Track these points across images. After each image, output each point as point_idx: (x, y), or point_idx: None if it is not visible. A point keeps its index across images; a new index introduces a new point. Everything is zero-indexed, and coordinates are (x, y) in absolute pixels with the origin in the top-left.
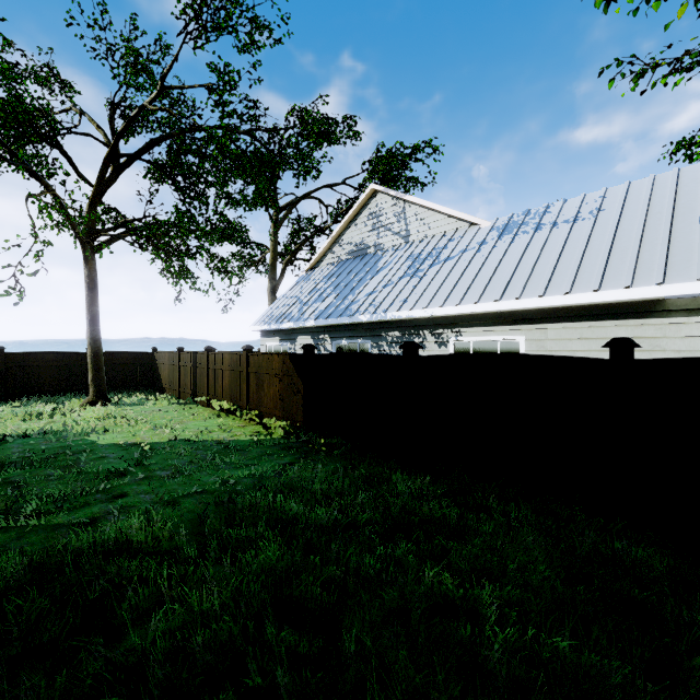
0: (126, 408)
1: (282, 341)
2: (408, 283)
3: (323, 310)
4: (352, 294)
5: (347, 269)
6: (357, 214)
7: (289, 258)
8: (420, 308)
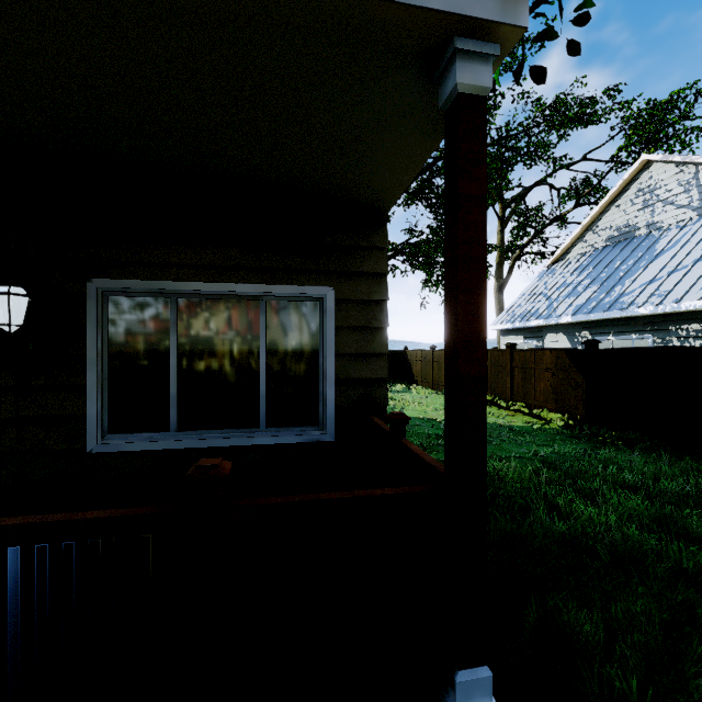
0: (399, 394)
1: (527, 339)
2: None
3: (580, 305)
4: (620, 285)
5: (606, 258)
6: (618, 194)
7: (518, 254)
8: None
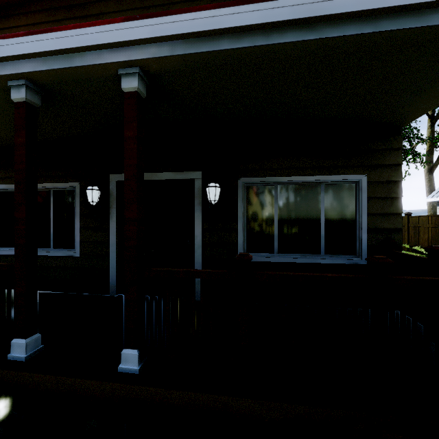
0: None
1: None
2: None
3: None
4: None
5: None
6: None
7: None
8: None
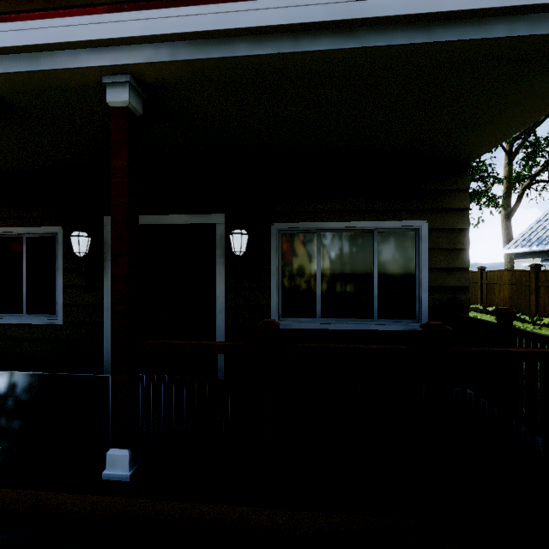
0: None
1: (545, 261)
2: None
3: None
4: None
5: None
6: None
7: (527, 183)
8: None
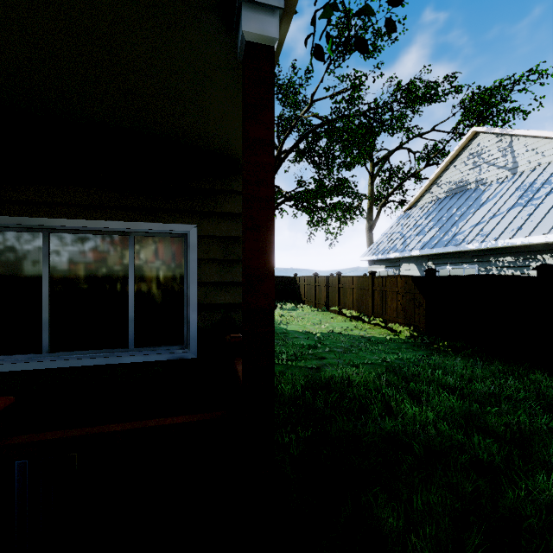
0: (288, 311)
1: (387, 268)
2: (520, 212)
3: (426, 241)
4: (455, 227)
5: (446, 205)
6: (455, 157)
7: (383, 202)
8: (539, 235)
